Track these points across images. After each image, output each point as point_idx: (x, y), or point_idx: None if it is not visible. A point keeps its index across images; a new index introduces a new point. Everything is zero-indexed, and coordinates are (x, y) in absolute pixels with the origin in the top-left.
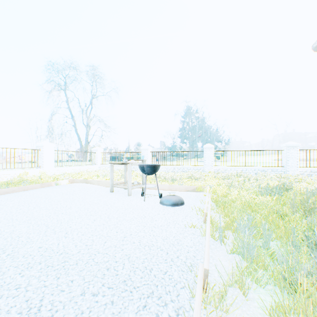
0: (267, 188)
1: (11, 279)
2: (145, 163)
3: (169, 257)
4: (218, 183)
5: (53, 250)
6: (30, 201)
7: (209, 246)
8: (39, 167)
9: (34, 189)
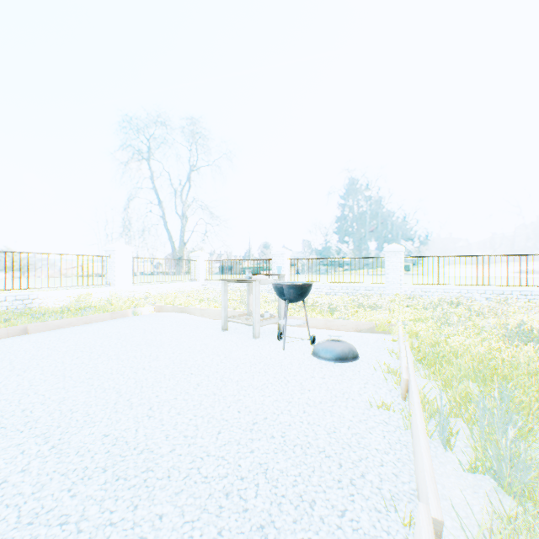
0: (521, 331)
1: (53, 500)
2: (283, 281)
3: (346, 476)
4: (417, 316)
5: (127, 443)
6: (93, 343)
7: (430, 460)
8: (109, 285)
9: (101, 323)
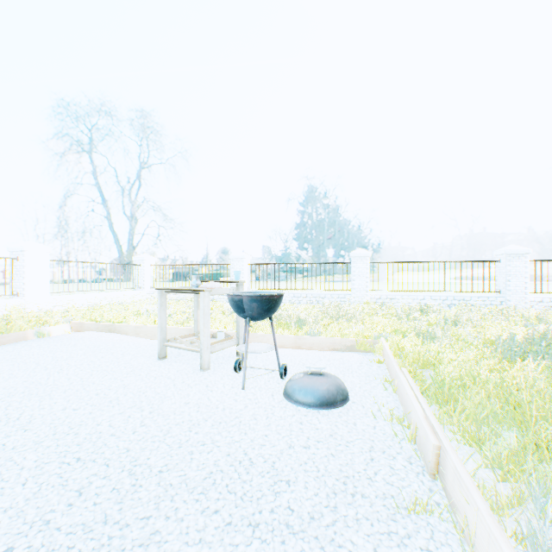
0: (513, 344)
1: None
2: (242, 289)
3: None
4: (394, 328)
5: None
6: None
7: None
8: (16, 295)
9: None
